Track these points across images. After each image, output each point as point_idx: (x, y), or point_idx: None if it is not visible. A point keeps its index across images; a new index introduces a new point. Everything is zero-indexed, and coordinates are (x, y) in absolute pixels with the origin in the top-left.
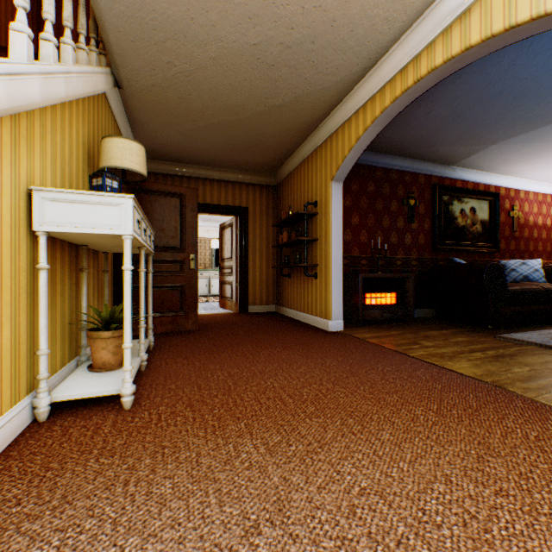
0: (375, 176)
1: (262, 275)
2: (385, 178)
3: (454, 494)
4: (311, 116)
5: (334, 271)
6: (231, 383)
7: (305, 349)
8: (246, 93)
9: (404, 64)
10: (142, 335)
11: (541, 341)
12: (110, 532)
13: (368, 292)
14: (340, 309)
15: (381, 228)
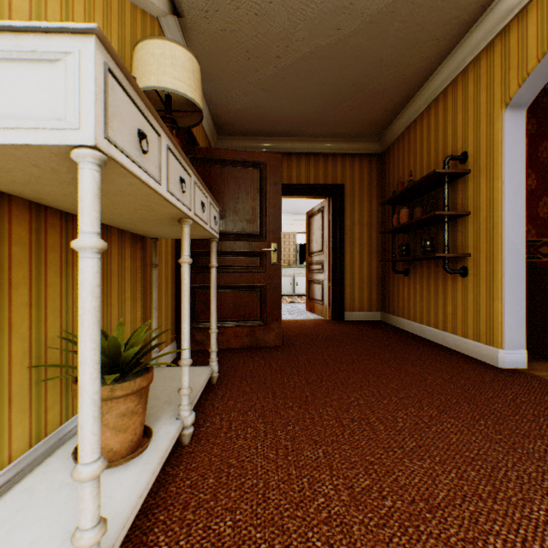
0: None
1: (362, 272)
2: None
3: None
4: (468, 0)
5: (508, 264)
6: None
7: (489, 419)
8: None
9: None
10: (184, 378)
11: None
12: None
13: None
14: (520, 330)
15: None
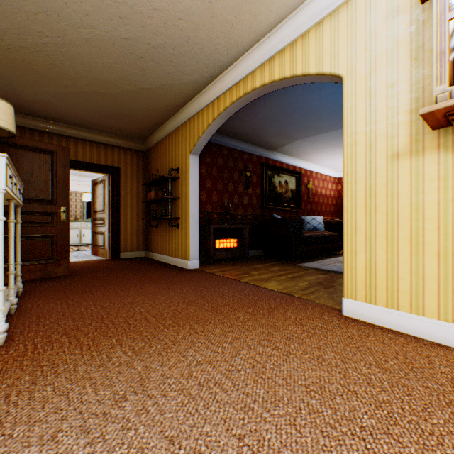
0: (223, 153)
1: (133, 226)
2: (230, 155)
3: (251, 354)
4: (174, 102)
5: (192, 223)
6: (104, 313)
7: (168, 283)
8: (118, 73)
9: (238, 80)
10: (12, 280)
11: (317, 266)
12: None
13: (218, 239)
14: (197, 251)
15: (228, 191)
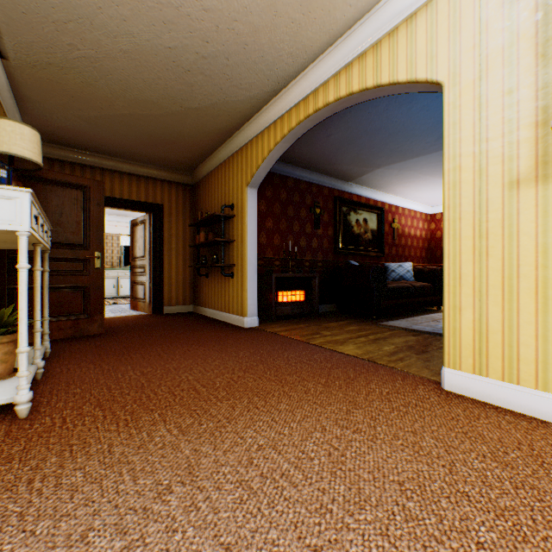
0: (287, 185)
1: (179, 275)
2: (296, 187)
3: (327, 437)
4: (228, 124)
5: (249, 271)
6: (145, 381)
7: (221, 345)
8: (161, 91)
9: (307, 94)
10: (38, 340)
11: (406, 326)
12: (17, 523)
13: (281, 291)
14: (255, 306)
15: (293, 232)
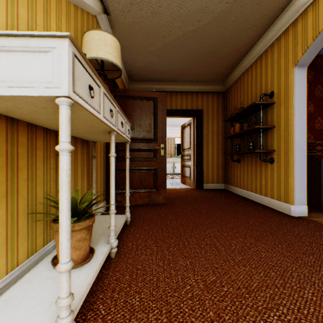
0: None
1: (213, 160)
2: None
3: None
4: (273, 5)
5: (297, 156)
6: (212, 313)
7: (284, 244)
8: None
9: None
10: (112, 221)
11: None
12: None
13: None
14: (303, 194)
15: None
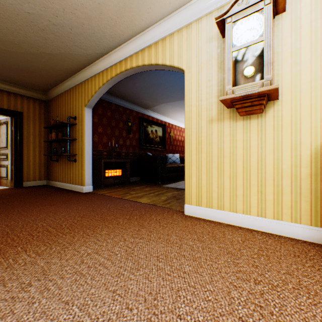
0: (112, 108)
1: (36, 160)
2: (117, 109)
3: (126, 243)
4: (72, 66)
5: (87, 158)
6: (9, 230)
7: (67, 203)
8: (21, 37)
9: (121, 60)
10: None
11: (174, 186)
12: None
13: (107, 169)
14: (90, 179)
15: (115, 135)
